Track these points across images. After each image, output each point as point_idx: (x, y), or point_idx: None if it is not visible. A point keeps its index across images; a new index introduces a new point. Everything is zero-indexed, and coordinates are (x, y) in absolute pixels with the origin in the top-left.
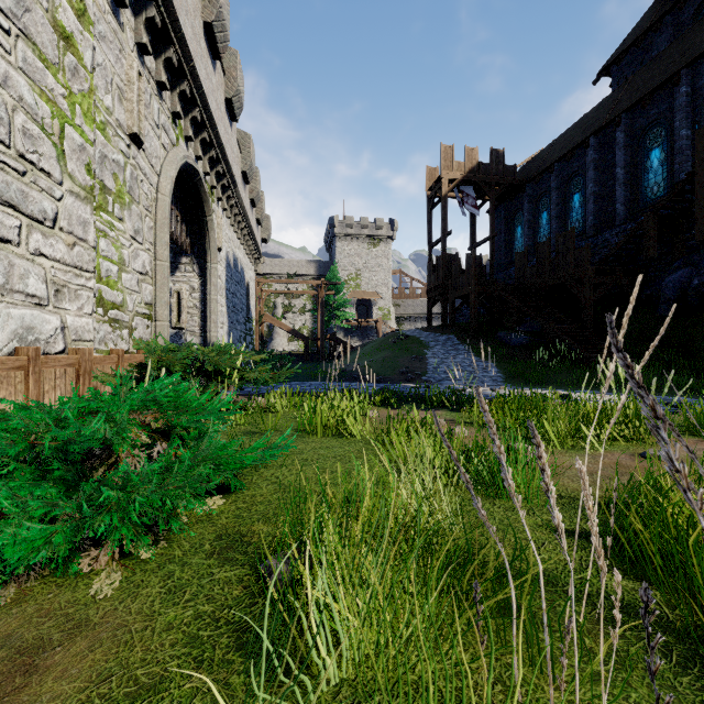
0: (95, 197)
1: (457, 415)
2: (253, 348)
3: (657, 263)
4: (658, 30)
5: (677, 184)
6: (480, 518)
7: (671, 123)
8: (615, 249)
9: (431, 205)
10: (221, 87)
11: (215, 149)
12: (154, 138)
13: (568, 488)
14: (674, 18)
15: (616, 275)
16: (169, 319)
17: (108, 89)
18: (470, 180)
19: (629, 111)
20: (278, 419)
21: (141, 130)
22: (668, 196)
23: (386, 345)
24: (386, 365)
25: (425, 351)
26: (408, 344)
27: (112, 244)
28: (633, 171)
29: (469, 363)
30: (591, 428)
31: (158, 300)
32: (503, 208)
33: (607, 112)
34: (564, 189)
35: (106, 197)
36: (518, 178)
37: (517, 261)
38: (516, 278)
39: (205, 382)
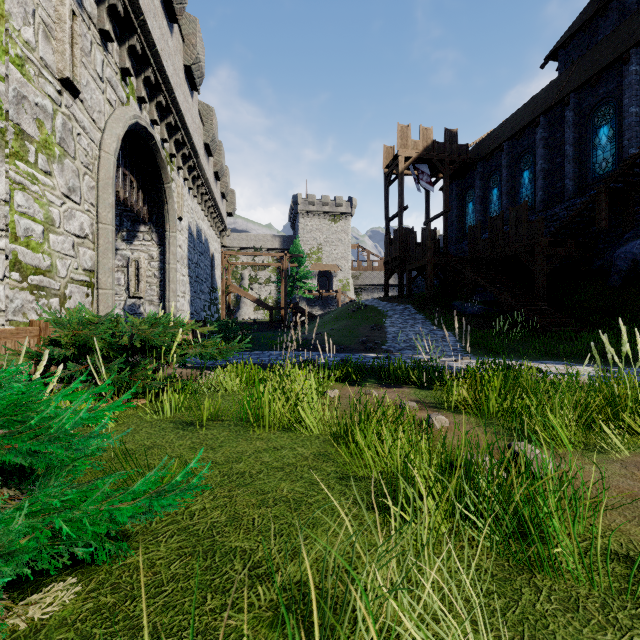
0: (7, 142)
1: (454, 419)
2: (219, 316)
3: (606, 235)
4: (604, 14)
5: (629, 157)
6: (529, 639)
7: (620, 101)
8: (567, 221)
9: (388, 181)
10: (180, 53)
11: (172, 115)
12: (96, 90)
13: (632, 540)
14: (620, 3)
15: (568, 247)
16: (127, 288)
17: (28, 21)
18: (425, 158)
19: (578, 91)
20: (219, 406)
21: (76, 76)
22: (620, 169)
23: (346, 314)
24: (346, 334)
25: (383, 320)
26: (367, 313)
27: (35, 200)
28: (581, 148)
29: (427, 332)
30: (610, 423)
31: (101, 267)
32: (455, 185)
33: (556, 93)
34: (514, 167)
35: (24, 144)
36: (470, 157)
37: (470, 234)
38: (469, 251)
39: (139, 358)
